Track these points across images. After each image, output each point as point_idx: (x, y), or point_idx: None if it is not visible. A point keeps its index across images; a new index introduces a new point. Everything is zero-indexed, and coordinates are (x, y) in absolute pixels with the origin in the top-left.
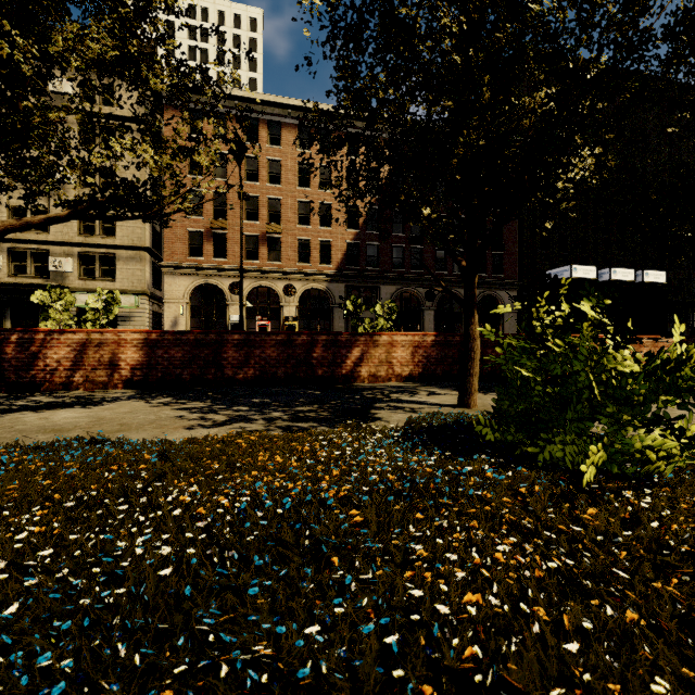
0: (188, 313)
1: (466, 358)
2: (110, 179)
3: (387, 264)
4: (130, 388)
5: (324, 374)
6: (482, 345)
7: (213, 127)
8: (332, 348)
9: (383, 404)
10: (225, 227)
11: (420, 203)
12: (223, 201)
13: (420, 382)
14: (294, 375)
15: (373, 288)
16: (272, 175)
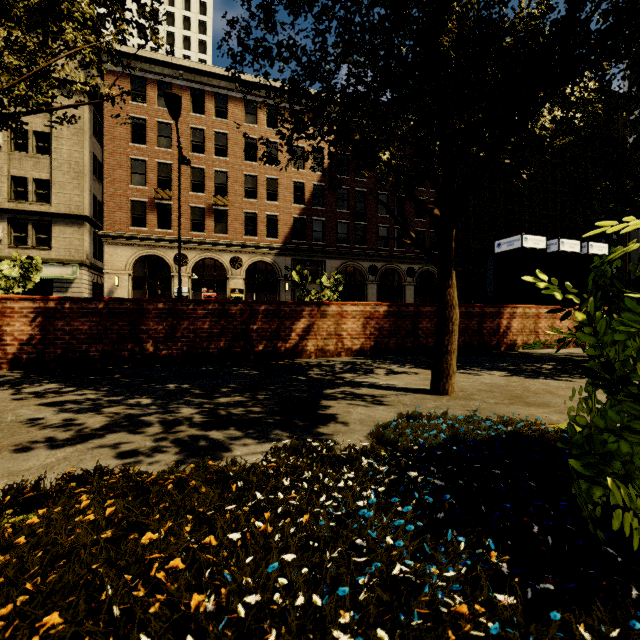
0: (130, 284)
1: (442, 331)
2: (44, 144)
3: (332, 239)
4: (19, 368)
5: (264, 348)
6: (437, 316)
7: (157, 96)
8: (275, 318)
9: (336, 390)
10: (169, 198)
11: (377, 147)
12: (167, 171)
13: (372, 357)
14: (230, 350)
15: (318, 262)
16: (218, 147)
